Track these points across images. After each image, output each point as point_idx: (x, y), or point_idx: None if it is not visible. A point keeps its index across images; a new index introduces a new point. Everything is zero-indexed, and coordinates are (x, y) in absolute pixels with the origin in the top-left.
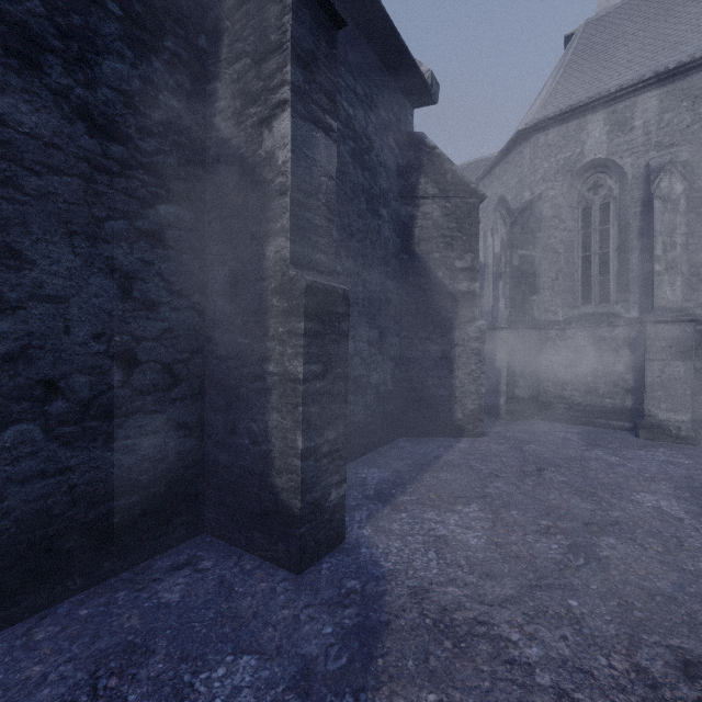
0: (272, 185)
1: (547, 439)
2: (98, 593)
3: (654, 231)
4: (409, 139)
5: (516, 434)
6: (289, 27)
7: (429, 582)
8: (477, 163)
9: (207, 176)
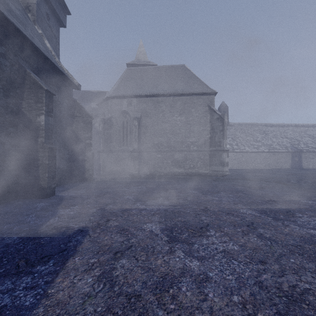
0: (40, 128)
1: (109, 180)
2: (1, 205)
3: (133, 132)
4: (72, 99)
5: (102, 180)
6: (44, 100)
7: (72, 195)
8: (101, 93)
9: (19, 120)
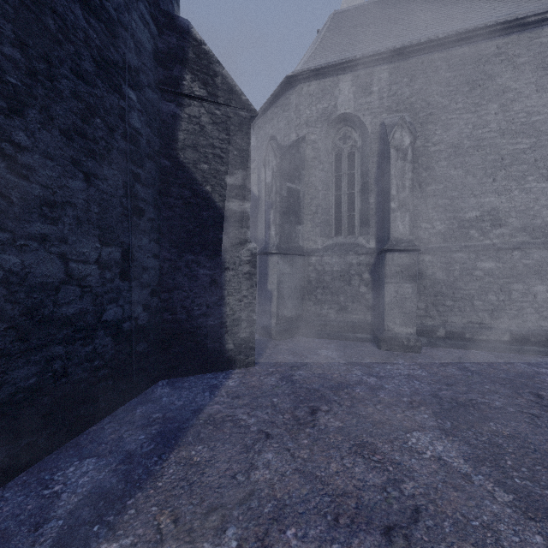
0: None
1: (313, 360)
2: None
3: (390, 175)
4: (171, 22)
5: (285, 358)
6: None
7: None
8: None
9: None
